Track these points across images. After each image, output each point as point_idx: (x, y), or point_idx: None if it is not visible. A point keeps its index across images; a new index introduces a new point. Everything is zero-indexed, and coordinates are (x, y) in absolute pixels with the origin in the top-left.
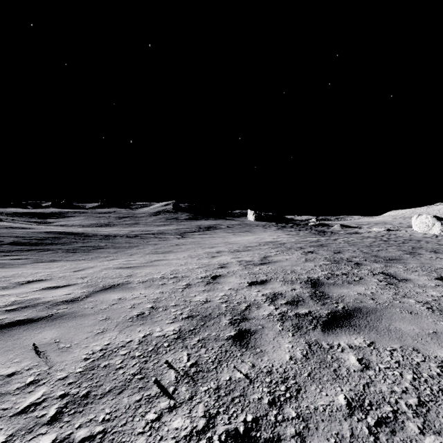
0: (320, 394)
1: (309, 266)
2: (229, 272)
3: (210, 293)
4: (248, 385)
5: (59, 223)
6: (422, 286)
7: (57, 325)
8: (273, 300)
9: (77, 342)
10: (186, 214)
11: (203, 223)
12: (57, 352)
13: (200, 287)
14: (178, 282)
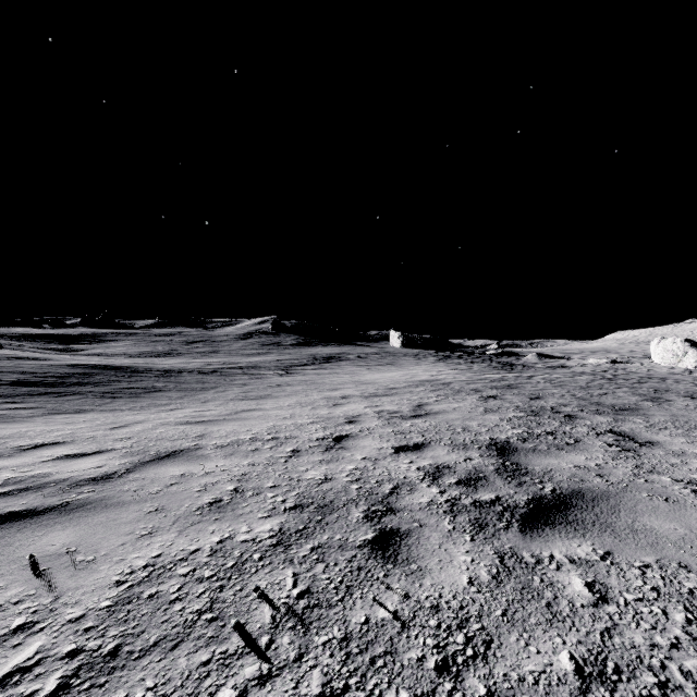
0: (526, 650)
1: (492, 420)
2: (362, 430)
3: (332, 465)
4: (398, 632)
5: (93, 352)
6: (679, 453)
7: (75, 521)
8: (435, 477)
9: (107, 551)
10: (293, 338)
11: (319, 351)
12: (71, 570)
13: (315, 455)
14: (279, 446)
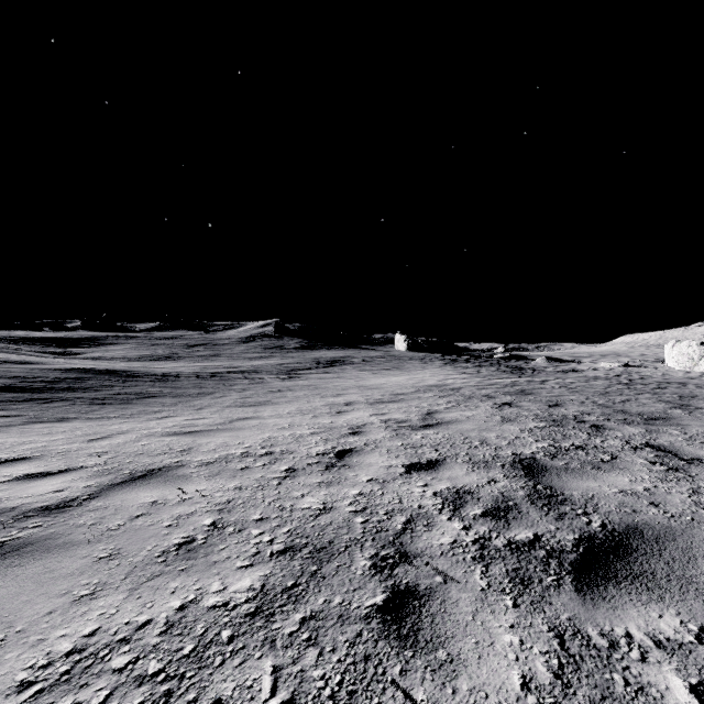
0: None
1: (511, 431)
2: (368, 443)
3: (333, 489)
4: None
5: (92, 355)
6: None
7: (1, 574)
8: (456, 506)
9: (25, 625)
10: (297, 341)
11: (323, 354)
12: None
13: (313, 476)
14: (272, 463)
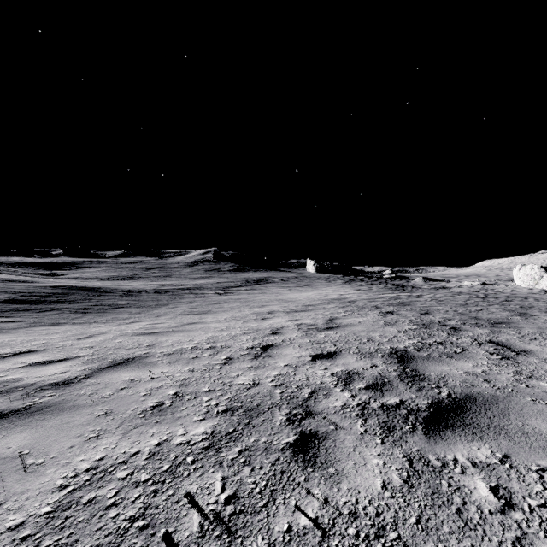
0: None
1: (391, 331)
2: (285, 340)
3: (259, 371)
4: (319, 542)
5: (72, 276)
6: None
7: (33, 424)
8: (347, 382)
9: (56, 454)
10: (230, 265)
11: (251, 275)
12: (20, 474)
13: (245, 363)
14: (215, 354)
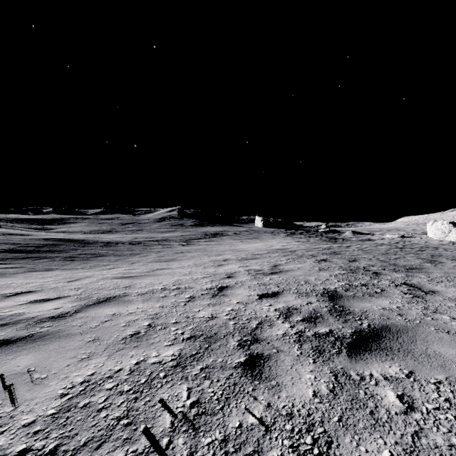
0: (357, 449)
1: (324, 275)
2: (237, 282)
3: (216, 307)
4: (263, 435)
5: (60, 230)
6: (453, 299)
7: (36, 348)
8: (287, 316)
9: (56, 371)
10: (192, 221)
11: (209, 229)
12: (29, 385)
13: (205, 300)
14: (180, 294)
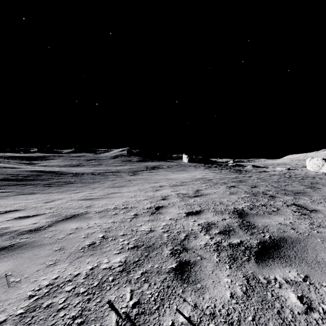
0: None
1: (234, 198)
2: (169, 203)
3: (154, 222)
4: None
5: (42, 164)
6: None
7: (15, 256)
8: (207, 229)
9: (28, 275)
10: (137, 158)
11: (149, 164)
12: (5, 288)
13: (145, 217)
14: (127, 212)
